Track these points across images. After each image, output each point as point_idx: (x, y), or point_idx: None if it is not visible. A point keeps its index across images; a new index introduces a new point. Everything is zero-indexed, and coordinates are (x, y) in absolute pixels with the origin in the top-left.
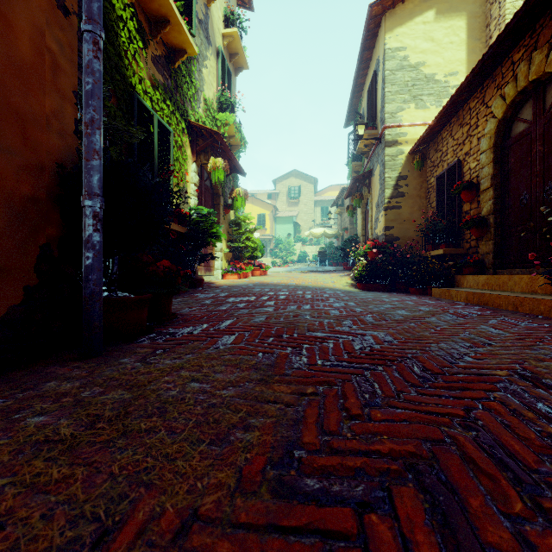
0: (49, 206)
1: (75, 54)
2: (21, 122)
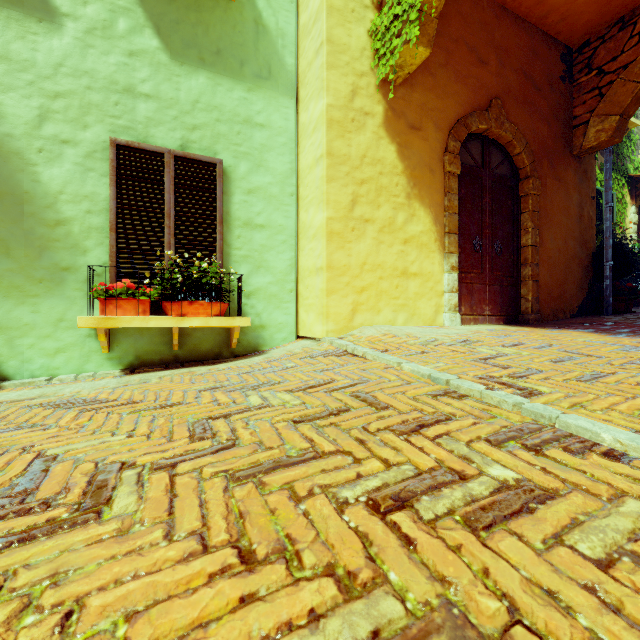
0: (590, 267)
1: (595, 211)
2: (585, 243)
